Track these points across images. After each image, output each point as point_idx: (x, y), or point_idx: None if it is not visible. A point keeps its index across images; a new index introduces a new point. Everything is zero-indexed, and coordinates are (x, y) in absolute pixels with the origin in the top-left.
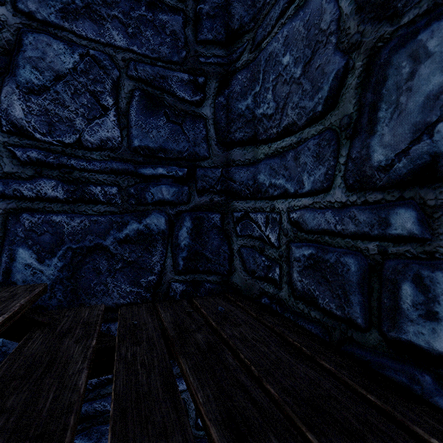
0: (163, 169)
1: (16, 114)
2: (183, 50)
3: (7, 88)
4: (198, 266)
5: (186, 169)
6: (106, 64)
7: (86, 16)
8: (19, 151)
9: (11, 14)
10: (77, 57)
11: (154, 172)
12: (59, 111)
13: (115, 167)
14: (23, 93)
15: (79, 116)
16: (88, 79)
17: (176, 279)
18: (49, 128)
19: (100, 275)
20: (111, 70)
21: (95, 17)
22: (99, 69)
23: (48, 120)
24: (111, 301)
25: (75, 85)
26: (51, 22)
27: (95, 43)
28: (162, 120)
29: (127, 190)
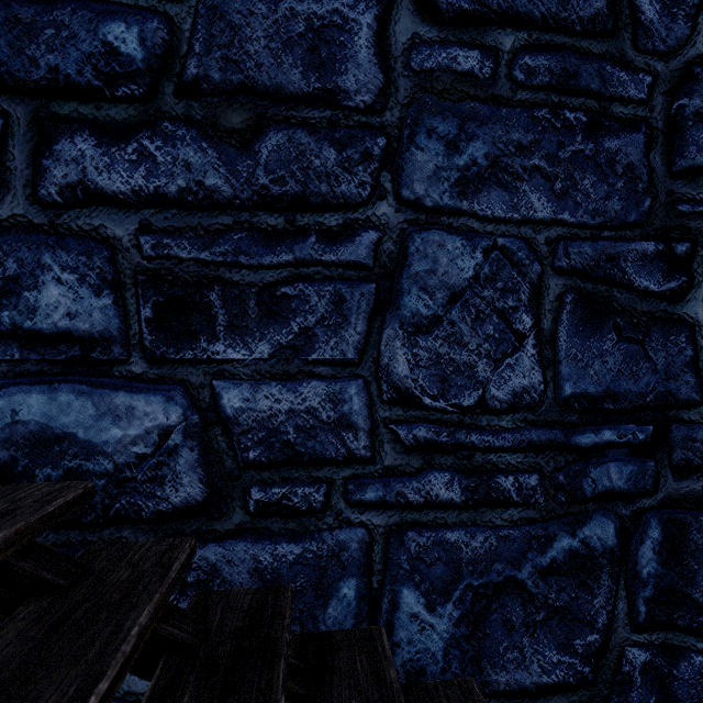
0: (610, 431)
1: (399, 370)
2: (645, 198)
3: (388, 330)
4: (674, 617)
5: (651, 426)
6: (521, 257)
7: (492, 181)
8: (403, 430)
9: (393, 209)
10: (480, 255)
11: (595, 438)
12: (455, 354)
13: (535, 437)
14: (408, 333)
15: (483, 357)
16: (495, 290)
17: (634, 641)
18: (441, 385)
19: (511, 631)
20: (528, 266)
21: (504, 179)
22: (510, 268)
23: (440, 371)
24: (528, 678)
25: (477, 305)
26: (444, 206)
27: (504, 224)
28: (609, 338)
29: (552, 477)
